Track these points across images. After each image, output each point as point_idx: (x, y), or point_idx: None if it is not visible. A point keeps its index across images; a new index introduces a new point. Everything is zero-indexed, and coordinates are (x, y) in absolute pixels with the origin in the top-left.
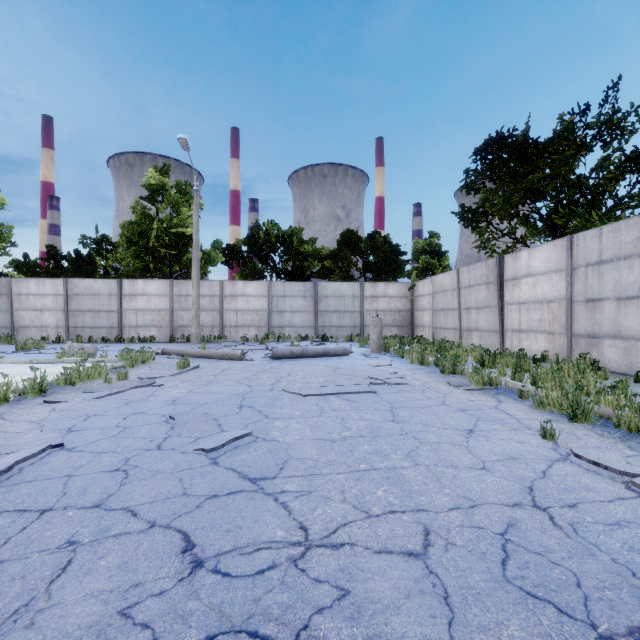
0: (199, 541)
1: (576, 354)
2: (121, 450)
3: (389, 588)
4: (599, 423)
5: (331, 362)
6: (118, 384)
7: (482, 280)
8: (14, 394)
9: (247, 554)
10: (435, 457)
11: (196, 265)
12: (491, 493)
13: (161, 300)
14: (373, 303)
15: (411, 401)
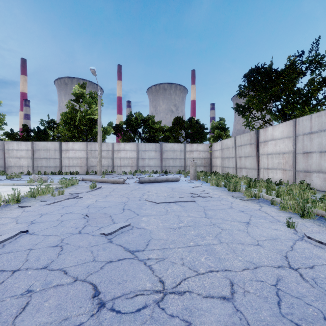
0: (102, 290)
1: (298, 181)
2: (59, 234)
3: (214, 321)
4: (316, 218)
5: (170, 185)
6: (58, 197)
7: (248, 142)
8: (3, 202)
9: (130, 298)
10: (231, 238)
11: (99, 134)
12: (264, 259)
13: (81, 152)
14: (191, 154)
15: (214, 206)
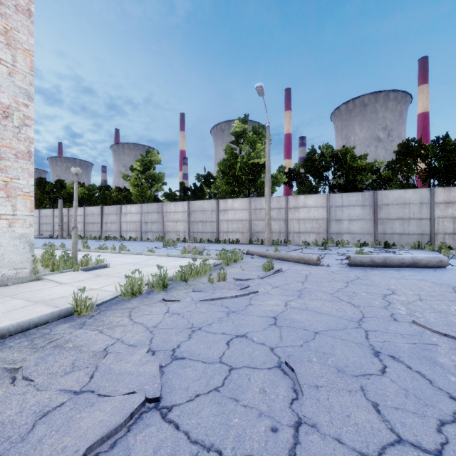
0: None
1: None
2: (230, 452)
3: None
4: None
5: (431, 276)
6: (218, 285)
7: None
8: (147, 286)
9: None
10: None
11: (268, 185)
12: None
13: (243, 213)
14: (447, 209)
15: None
